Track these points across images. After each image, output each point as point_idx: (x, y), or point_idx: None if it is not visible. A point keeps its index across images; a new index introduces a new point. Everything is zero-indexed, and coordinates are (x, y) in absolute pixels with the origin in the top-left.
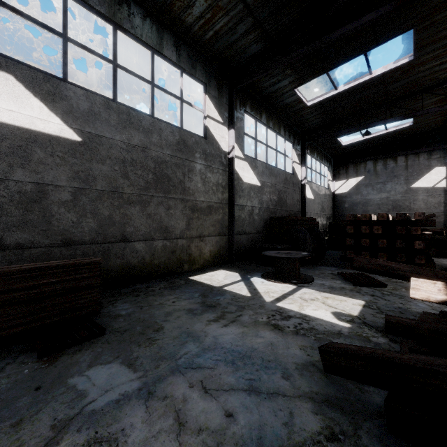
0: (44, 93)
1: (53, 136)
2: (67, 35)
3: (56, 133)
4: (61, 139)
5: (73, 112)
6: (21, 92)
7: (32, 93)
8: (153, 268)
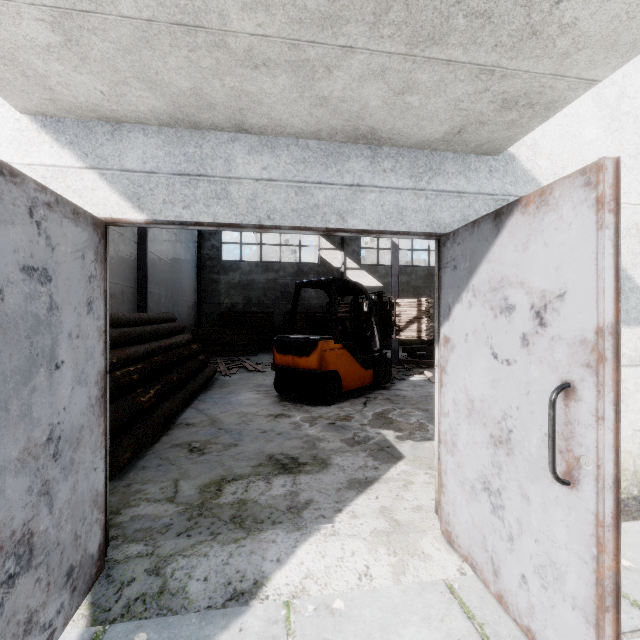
0: (372, 272)
1: (374, 287)
2: (378, 248)
3: (375, 285)
4: (376, 287)
5: (380, 276)
6: (366, 275)
7: (369, 274)
8: (412, 340)
